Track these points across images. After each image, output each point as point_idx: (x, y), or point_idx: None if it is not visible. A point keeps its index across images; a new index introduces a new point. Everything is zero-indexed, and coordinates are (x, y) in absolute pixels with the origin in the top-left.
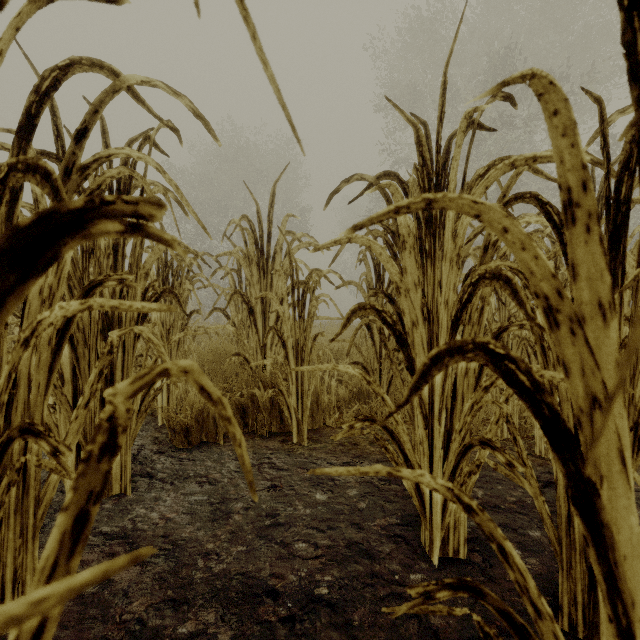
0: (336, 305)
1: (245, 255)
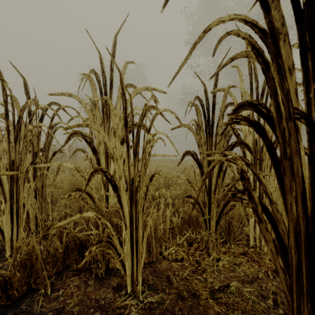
0: (172, 144)
1: (92, 102)
